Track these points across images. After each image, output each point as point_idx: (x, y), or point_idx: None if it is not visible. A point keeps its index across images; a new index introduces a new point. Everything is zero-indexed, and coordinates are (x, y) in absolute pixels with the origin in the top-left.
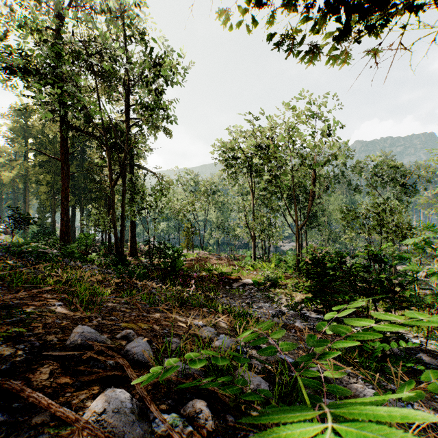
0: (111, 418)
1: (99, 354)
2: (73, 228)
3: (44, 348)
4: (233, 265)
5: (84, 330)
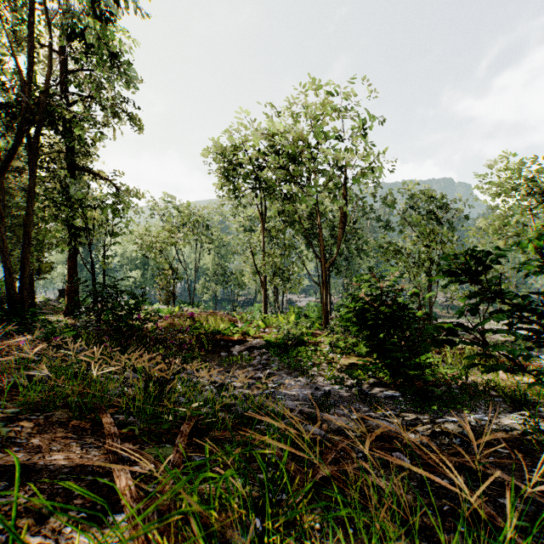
0: None
1: None
2: None
3: None
4: (234, 321)
5: None
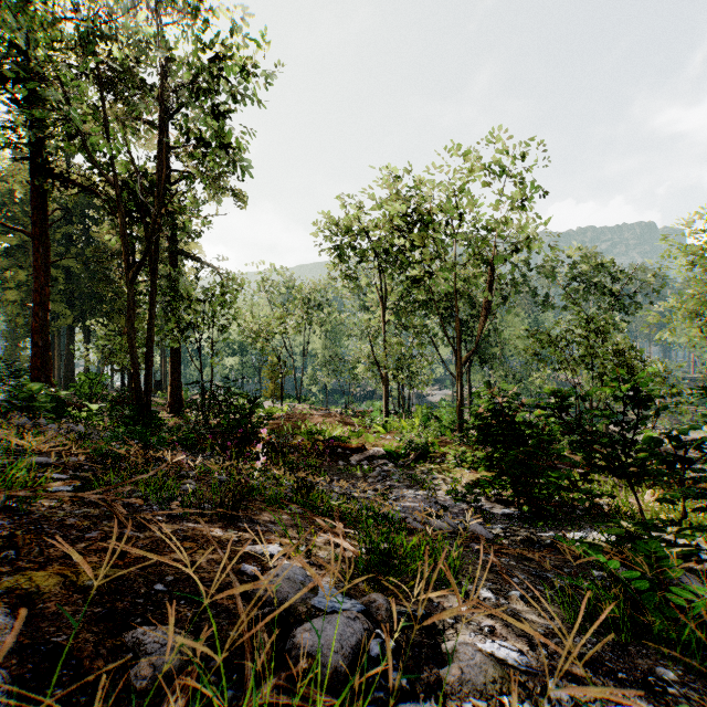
0: None
1: None
2: (70, 366)
3: None
4: (350, 424)
5: None
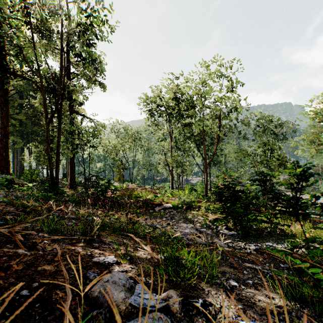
0: None
1: None
2: (22, 166)
3: None
4: (155, 193)
5: None
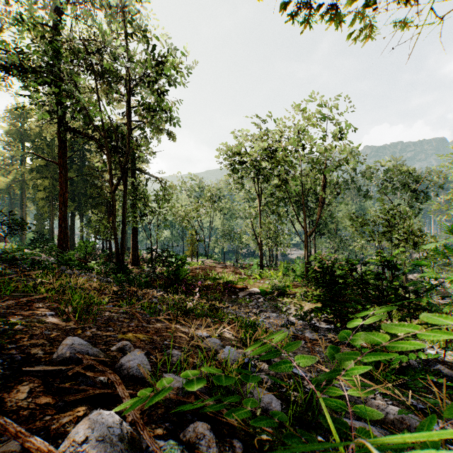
0: (93, 448)
1: (90, 368)
2: (72, 236)
3: (27, 363)
4: (239, 273)
5: (74, 341)
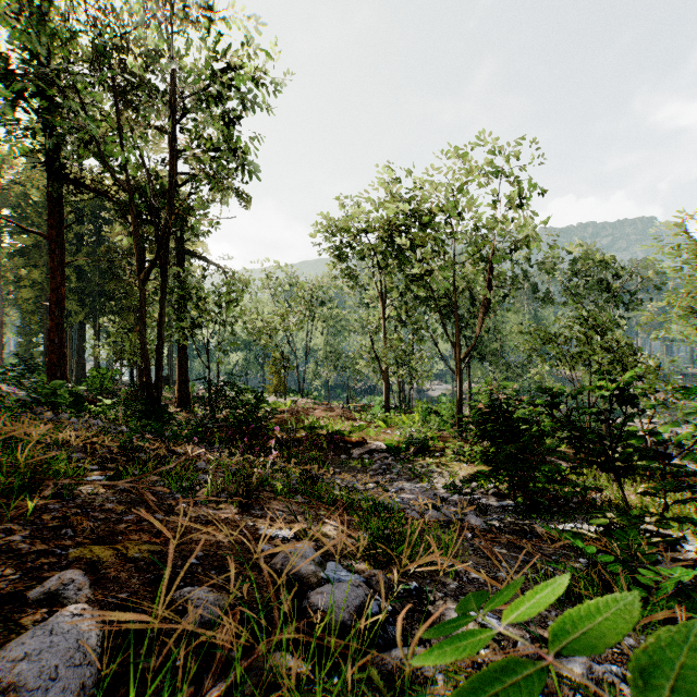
0: None
1: None
2: (81, 362)
3: None
4: (352, 419)
5: None
